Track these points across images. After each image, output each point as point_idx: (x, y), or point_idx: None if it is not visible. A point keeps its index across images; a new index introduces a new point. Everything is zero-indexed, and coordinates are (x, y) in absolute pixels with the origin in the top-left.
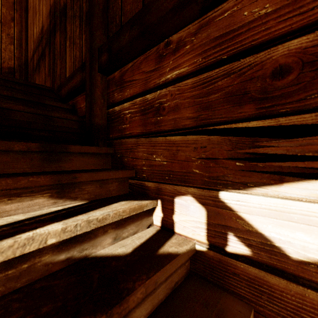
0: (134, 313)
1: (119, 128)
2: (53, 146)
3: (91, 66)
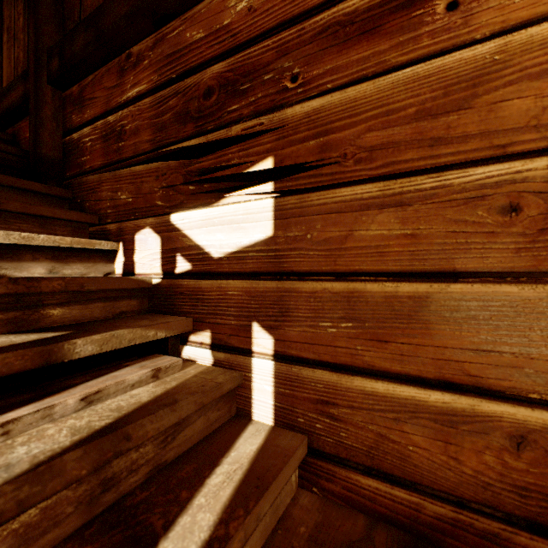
0: (54, 309)
1: (78, 163)
2: None
3: (37, 74)
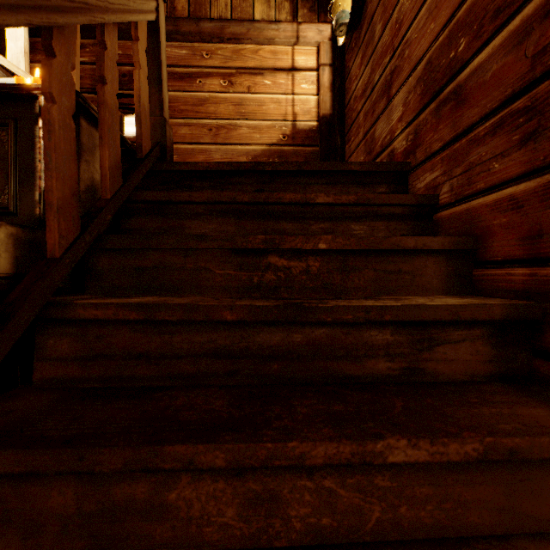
0: None
1: None
2: None
3: None
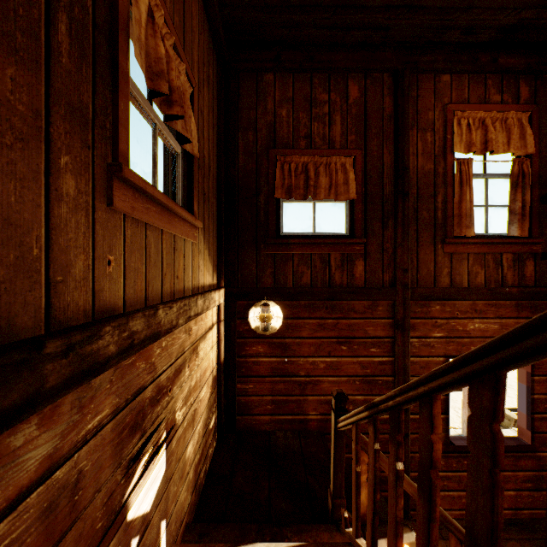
0: None
1: None
2: None
3: None
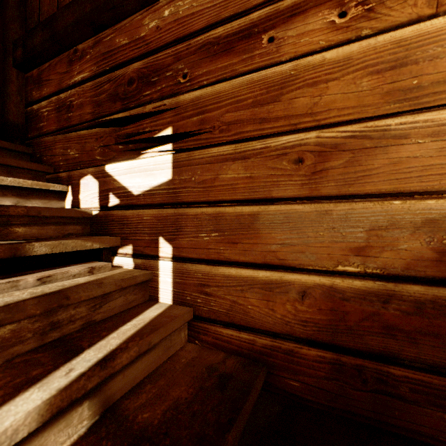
0: (19, 228)
1: (37, 127)
2: None
3: (5, 59)
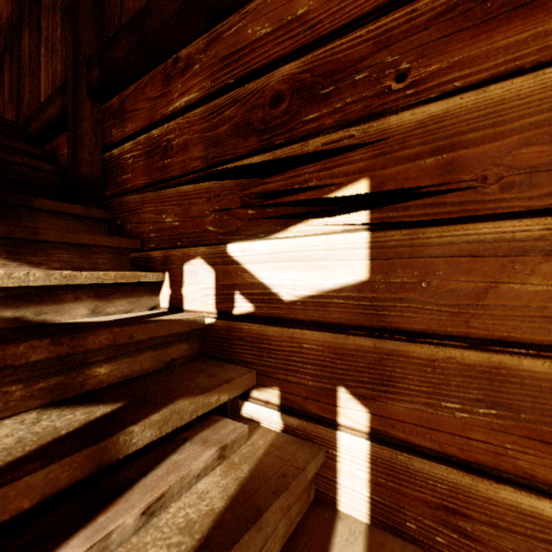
0: (100, 367)
1: (118, 181)
2: (5, 195)
3: (76, 86)
